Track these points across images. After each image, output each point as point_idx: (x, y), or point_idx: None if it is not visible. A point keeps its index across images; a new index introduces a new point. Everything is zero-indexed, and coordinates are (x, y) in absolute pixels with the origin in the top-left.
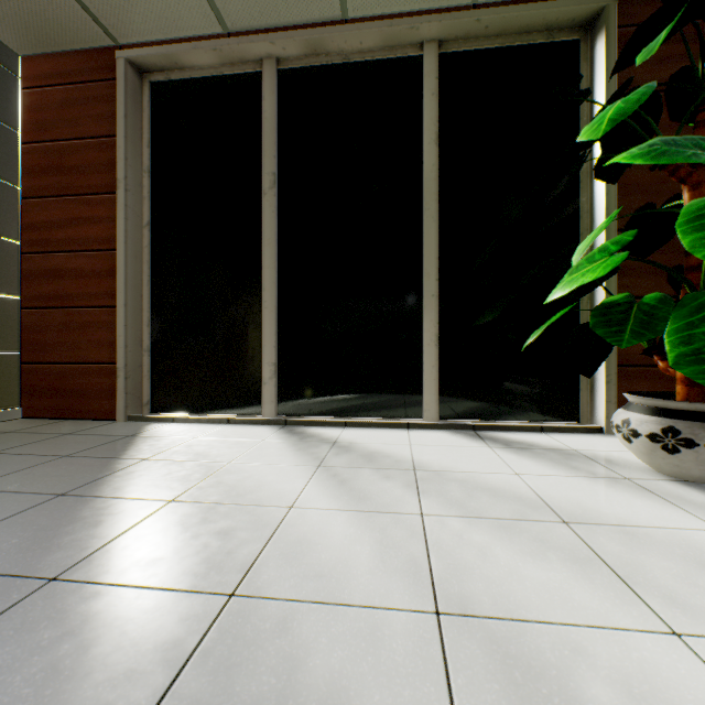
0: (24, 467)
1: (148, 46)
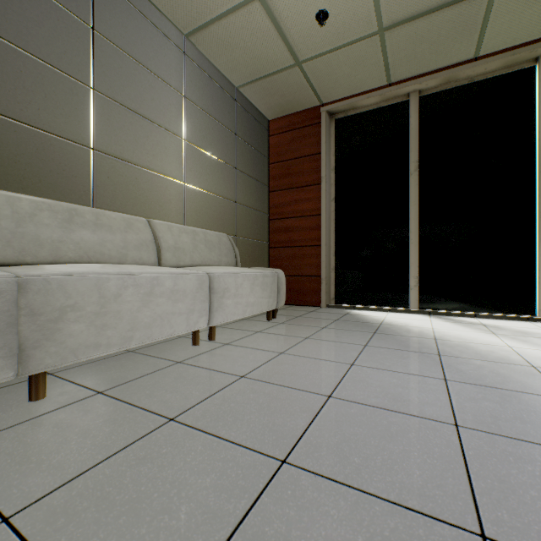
0: (329, 322)
1: (338, 101)
